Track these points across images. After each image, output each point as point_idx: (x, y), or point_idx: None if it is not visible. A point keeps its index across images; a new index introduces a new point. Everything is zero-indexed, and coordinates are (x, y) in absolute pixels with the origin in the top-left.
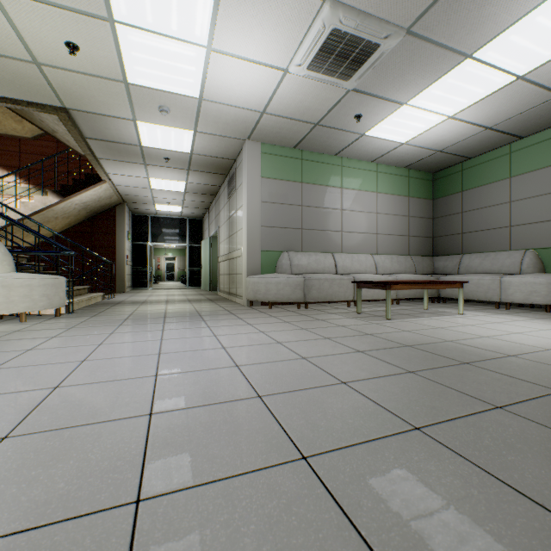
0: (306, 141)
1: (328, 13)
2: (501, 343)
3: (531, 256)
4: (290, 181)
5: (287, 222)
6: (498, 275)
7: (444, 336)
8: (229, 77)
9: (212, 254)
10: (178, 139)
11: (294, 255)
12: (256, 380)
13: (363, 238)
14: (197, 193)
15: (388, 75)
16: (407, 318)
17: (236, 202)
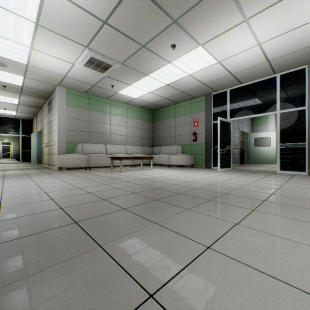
0: (90, 91)
1: (88, 51)
2: (147, 176)
3: (180, 148)
4: (83, 108)
5: (82, 128)
6: (169, 155)
7: (132, 176)
8: (44, 60)
9: (39, 142)
10: (13, 78)
11: (84, 145)
12: (47, 190)
13: (121, 138)
14: (28, 105)
15: (120, 74)
16: (129, 171)
17: (52, 115)
